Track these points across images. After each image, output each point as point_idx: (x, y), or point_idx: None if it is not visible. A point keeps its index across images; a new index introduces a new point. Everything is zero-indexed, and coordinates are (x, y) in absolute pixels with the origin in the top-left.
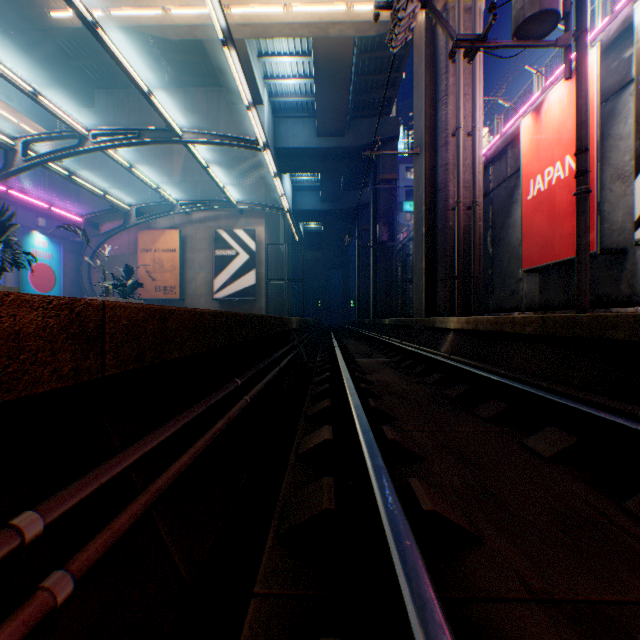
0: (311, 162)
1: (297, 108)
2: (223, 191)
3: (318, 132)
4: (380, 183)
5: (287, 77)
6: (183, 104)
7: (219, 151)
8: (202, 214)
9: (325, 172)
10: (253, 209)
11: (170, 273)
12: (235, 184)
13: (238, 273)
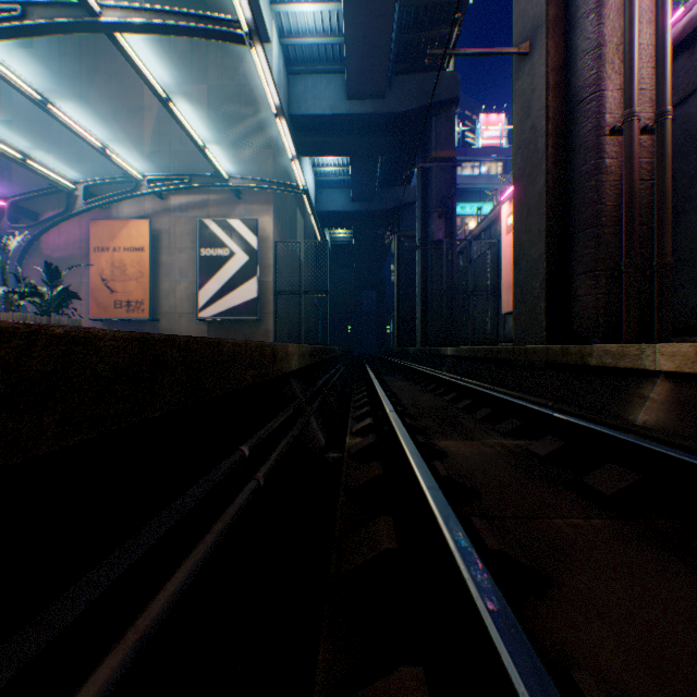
0: (339, 137)
1: (319, 58)
2: (203, 152)
3: (348, 91)
4: (432, 163)
5: (304, 1)
6: (157, 43)
7: (207, 109)
8: (183, 199)
9: (357, 152)
10: (253, 188)
11: (136, 282)
12: (230, 156)
13: (233, 281)
